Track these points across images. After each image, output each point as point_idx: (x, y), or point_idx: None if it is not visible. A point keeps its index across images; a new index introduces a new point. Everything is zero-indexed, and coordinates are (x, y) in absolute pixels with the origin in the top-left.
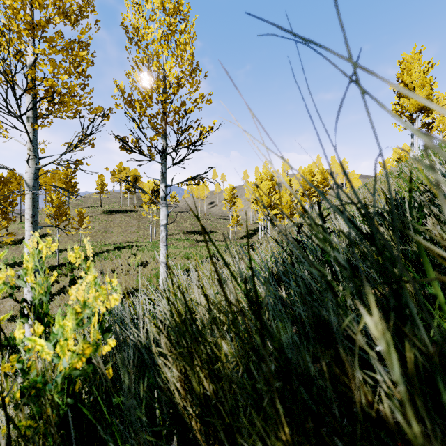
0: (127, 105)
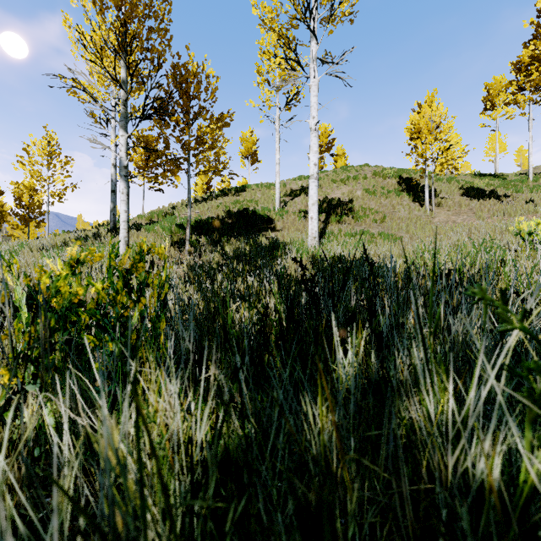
0: (14, 215)
